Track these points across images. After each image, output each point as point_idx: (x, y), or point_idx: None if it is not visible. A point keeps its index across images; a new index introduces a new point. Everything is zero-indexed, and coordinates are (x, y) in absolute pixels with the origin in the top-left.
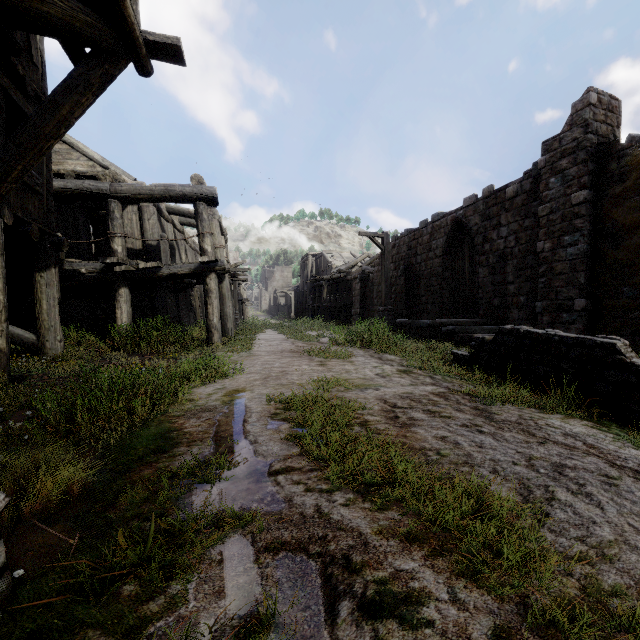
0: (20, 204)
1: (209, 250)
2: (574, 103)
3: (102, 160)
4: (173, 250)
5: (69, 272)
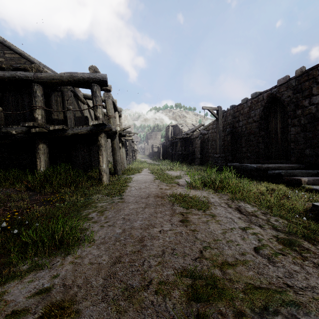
0: None
1: (100, 117)
2: None
3: (39, 63)
4: (87, 121)
5: (2, 133)
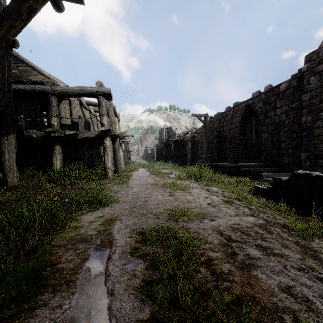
0: None
1: (106, 124)
2: None
3: (49, 75)
4: (89, 125)
5: (26, 137)
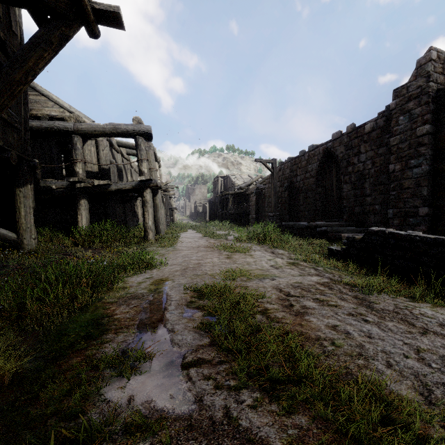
0: (2, 136)
1: (146, 172)
2: (418, 59)
3: (69, 107)
4: (121, 172)
5: (43, 188)
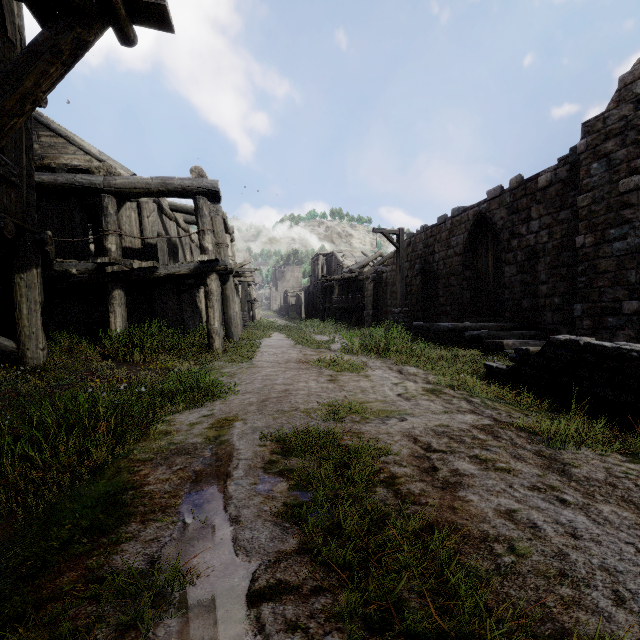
0: None
1: (210, 248)
2: (622, 76)
3: (99, 154)
4: (176, 249)
5: (58, 273)
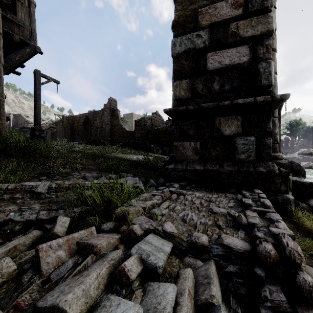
0: None
1: None
2: (109, 98)
3: None
4: None
5: None
